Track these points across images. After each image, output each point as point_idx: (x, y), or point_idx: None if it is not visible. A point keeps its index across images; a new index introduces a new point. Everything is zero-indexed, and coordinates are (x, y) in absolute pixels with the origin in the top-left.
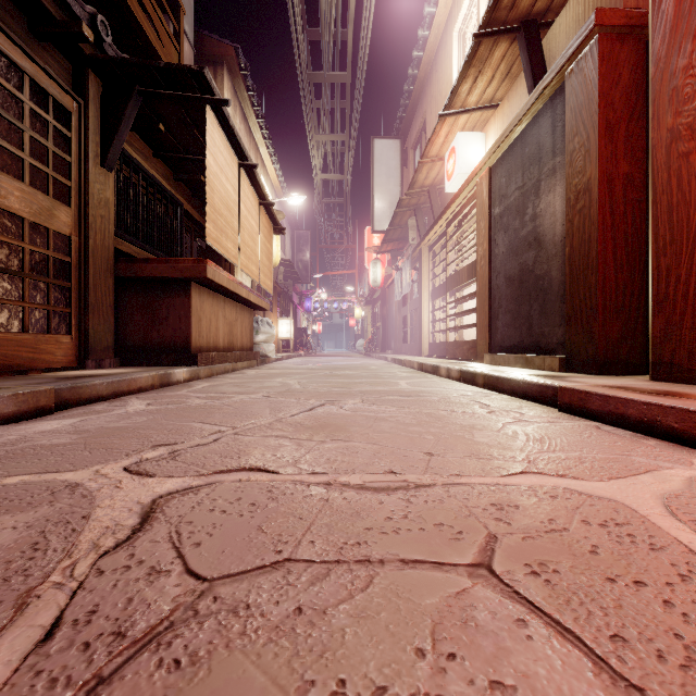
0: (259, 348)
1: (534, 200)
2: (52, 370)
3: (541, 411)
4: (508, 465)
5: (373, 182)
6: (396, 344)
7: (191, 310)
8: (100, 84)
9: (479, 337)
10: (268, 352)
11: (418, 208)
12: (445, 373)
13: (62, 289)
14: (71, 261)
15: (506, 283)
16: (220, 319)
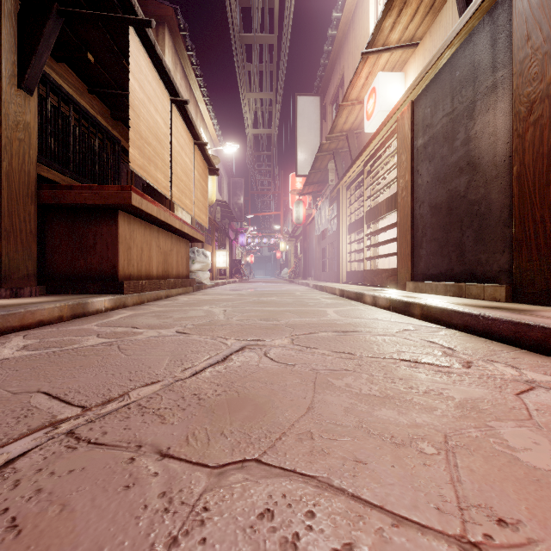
0: (195, 276)
1: (467, 123)
2: None
3: (535, 362)
4: None
5: (296, 133)
6: (316, 272)
7: (119, 238)
8: (18, 2)
9: (400, 265)
10: (203, 280)
11: (336, 152)
12: (370, 301)
13: None
14: None
15: (431, 211)
16: (153, 248)
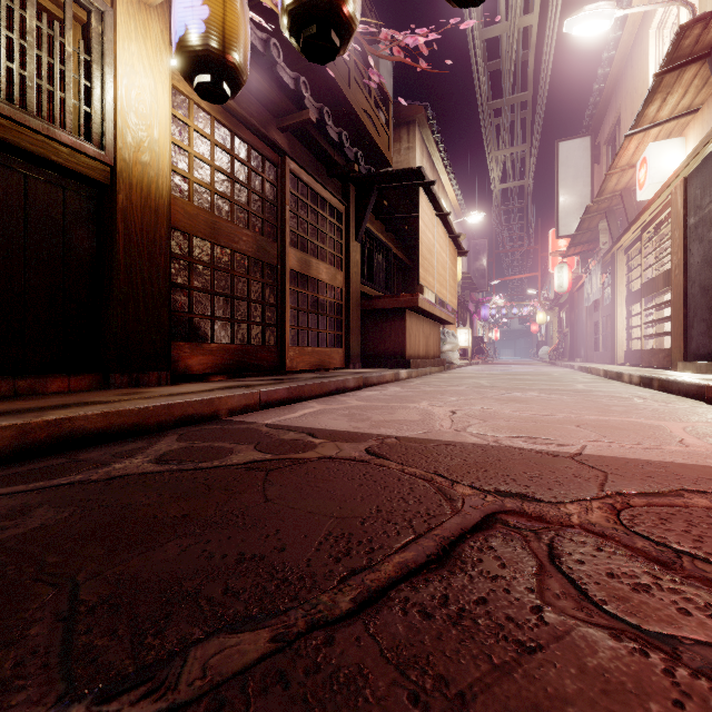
0: (445, 356)
1: None
2: (336, 369)
3: (688, 403)
4: (618, 415)
5: (557, 186)
6: (586, 351)
7: (406, 329)
8: (354, 189)
9: (673, 345)
10: (453, 360)
11: (609, 211)
12: (627, 379)
13: (338, 321)
14: (342, 303)
15: (700, 292)
16: (420, 334)
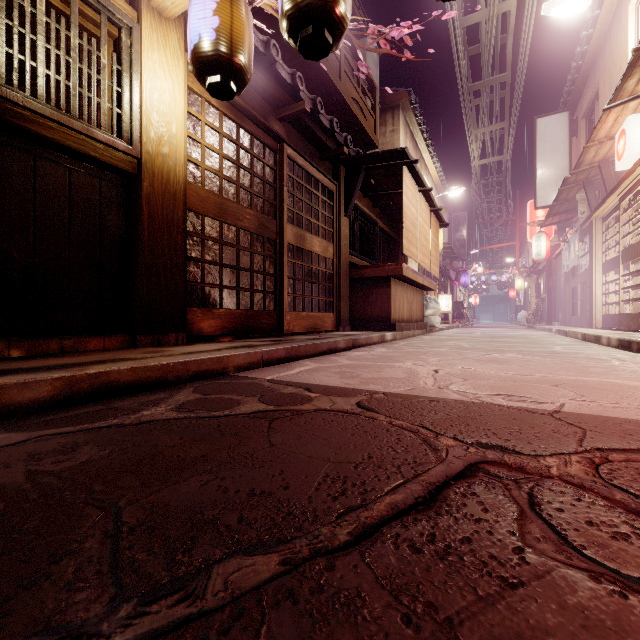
0: (427, 320)
1: None
2: (328, 331)
3: None
4: (596, 376)
5: (535, 160)
6: (563, 316)
7: (391, 296)
8: (344, 170)
9: None
10: (434, 323)
11: (587, 181)
12: (605, 342)
13: (330, 288)
14: (333, 273)
15: None
16: (404, 300)
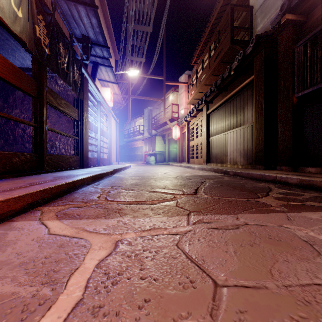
0: None
1: None
2: None
3: None
4: None
5: None
6: None
7: None
8: None
9: None
10: None
11: None
12: None
13: None
14: None
15: None
16: None
